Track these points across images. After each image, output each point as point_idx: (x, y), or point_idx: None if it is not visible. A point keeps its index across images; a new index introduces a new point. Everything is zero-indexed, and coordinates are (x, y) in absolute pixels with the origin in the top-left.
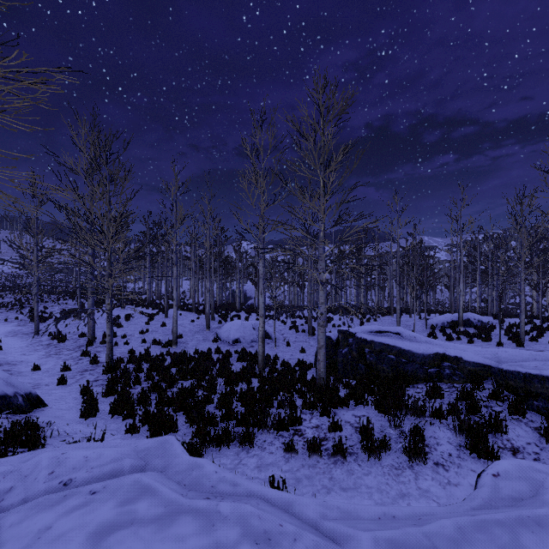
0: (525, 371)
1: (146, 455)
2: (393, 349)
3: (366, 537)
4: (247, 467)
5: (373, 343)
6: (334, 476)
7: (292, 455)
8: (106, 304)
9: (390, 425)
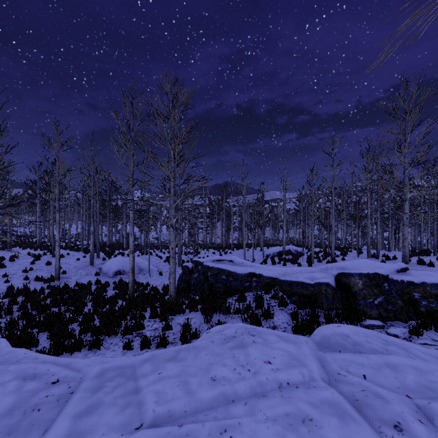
0: (290, 279)
1: None
2: (225, 272)
3: (98, 367)
4: None
5: (213, 268)
6: None
7: (129, 349)
8: None
9: (205, 322)
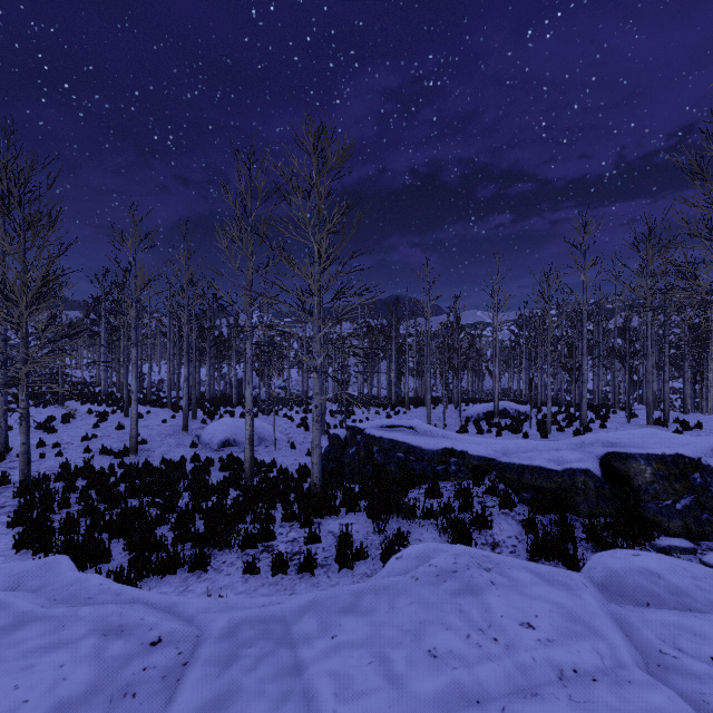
0: (519, 462)
1: (21, 578)
2: (402, 446)
3: (224, 617)
4: (193, 594)
5: (382, 440)
6: (297, 591)
7: (254, 574)
8: (20, 401)
9: (375, 531)
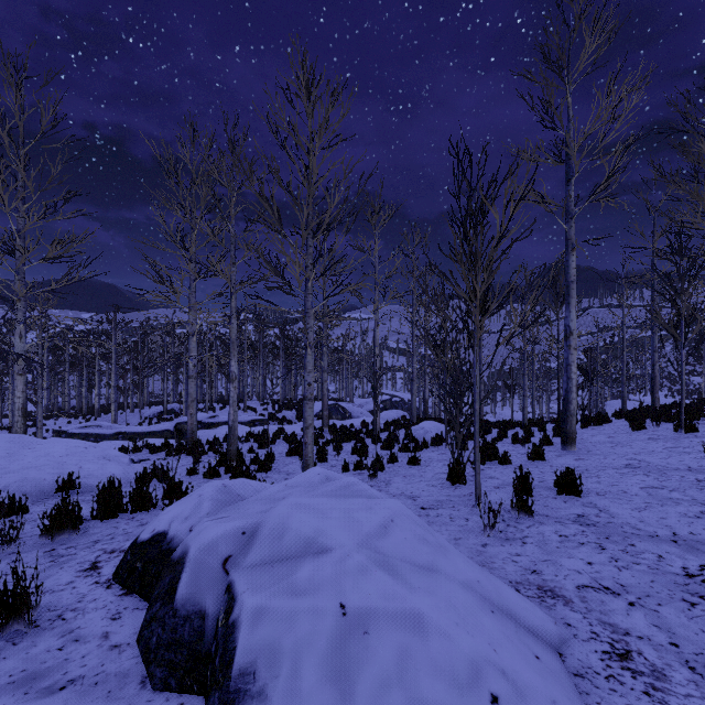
0: (146, 431)
1: None
2: (93, 435)
3: None
4: None
5: (81, 434)
6: None
7: None
8: None
9: None
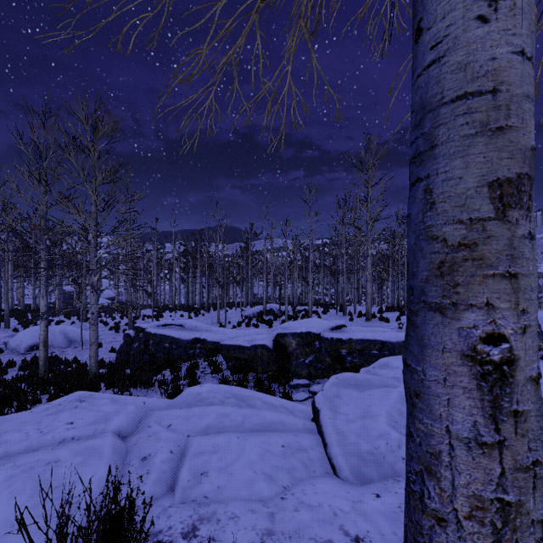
0: (229, 343)
1: None
2: (168, 339)
3: None
4: None
5: (155, 335)
6: None
7: None
8: None
9: None
